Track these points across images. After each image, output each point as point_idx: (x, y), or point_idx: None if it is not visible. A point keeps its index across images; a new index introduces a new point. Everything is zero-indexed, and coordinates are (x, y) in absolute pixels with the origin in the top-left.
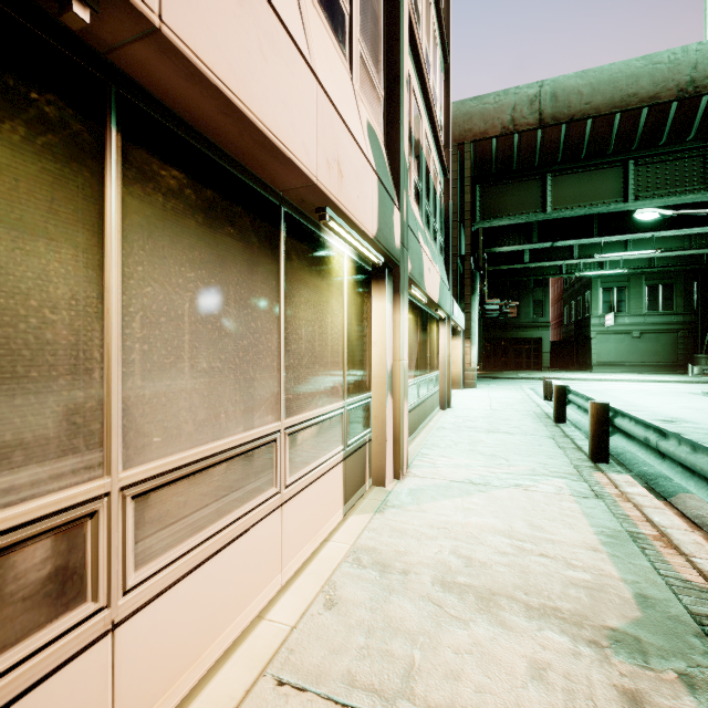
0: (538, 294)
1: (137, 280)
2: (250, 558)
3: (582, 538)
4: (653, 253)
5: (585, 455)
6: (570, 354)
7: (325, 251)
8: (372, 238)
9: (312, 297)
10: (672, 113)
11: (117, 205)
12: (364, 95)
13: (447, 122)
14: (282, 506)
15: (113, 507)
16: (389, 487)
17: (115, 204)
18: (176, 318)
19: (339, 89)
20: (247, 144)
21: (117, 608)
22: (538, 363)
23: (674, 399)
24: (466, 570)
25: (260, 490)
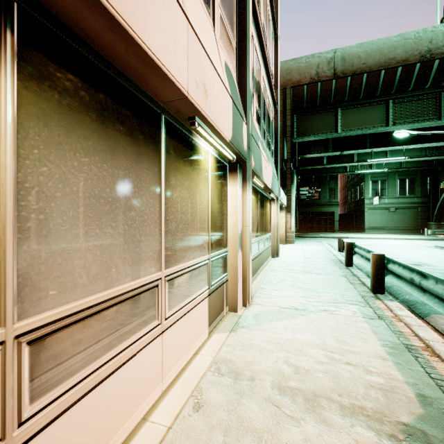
0: (331, 184)
1: (33, 161)
2: (137, 375)
3: (373, 349)
4: (403, 159)
5: (368, 288)
6: (351, 222)
7: (195, 150)
8: (228, 141)
9: (185, 181)
10: (416, 70)
11: (12, 95)
12: (223, 44)
13: (276, 72)
14: (163, 333)
15: (7, 353)
16: (240, 312)
17: (10, 94)
18: (71, 193)
19: (204, 33)
20: (132, 60)
21: (12, 439)
22: (331, 227)
23: (418, 250)
24: (295, 376)
25: (145, 324)
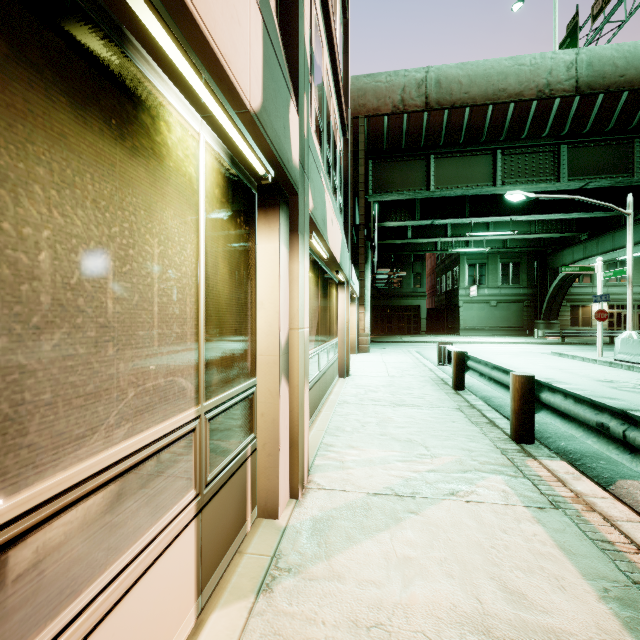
0: (417, 268)
1: None
2: None
3: (590, 614)
4: (508, 235)
5: (503, 432)
6: (441, 320)
7: (143, 100)
8: (250, 110)
9: (89, 180)
10: (532, 110)
11: None
12: None
13: (346, 79)
14: None
15: None
16: (284, 518)
17: None
18: None
19: None
20: None
21: None
22: (417, 328)
23: (535, 360)
24: None
25: None
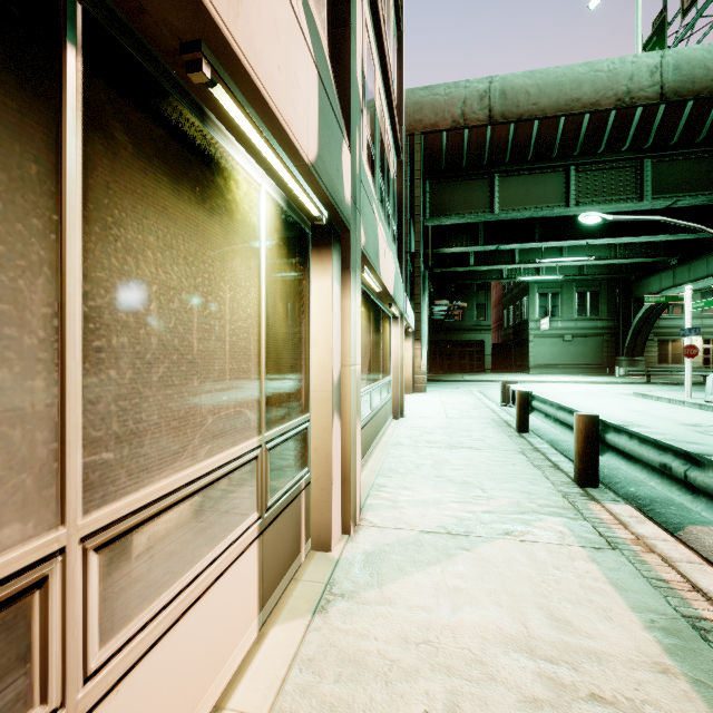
0: (481, 298)
1: None
2: None
3: (633, 640)
4: (585, 261)
5: (567, 476)
6: (508, 357)
7: (218, 165)
8: (307, 163)
9: (181, 241)
10: (610, 121)
11: None
12: None
13: (400, 97)
14: None
15: None
16: (336, 551)
17: None
18: None
19: None
20: None
21: None
22: (480, 365)
23: (613, 401)
24: None
25: None
